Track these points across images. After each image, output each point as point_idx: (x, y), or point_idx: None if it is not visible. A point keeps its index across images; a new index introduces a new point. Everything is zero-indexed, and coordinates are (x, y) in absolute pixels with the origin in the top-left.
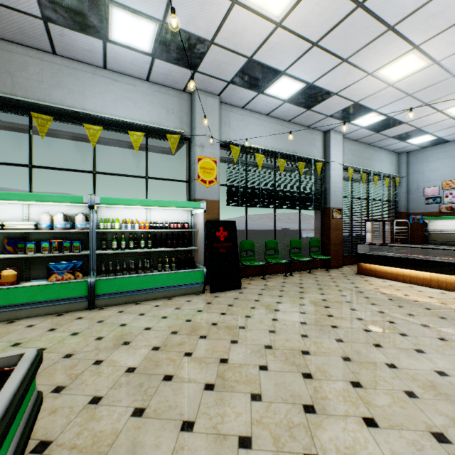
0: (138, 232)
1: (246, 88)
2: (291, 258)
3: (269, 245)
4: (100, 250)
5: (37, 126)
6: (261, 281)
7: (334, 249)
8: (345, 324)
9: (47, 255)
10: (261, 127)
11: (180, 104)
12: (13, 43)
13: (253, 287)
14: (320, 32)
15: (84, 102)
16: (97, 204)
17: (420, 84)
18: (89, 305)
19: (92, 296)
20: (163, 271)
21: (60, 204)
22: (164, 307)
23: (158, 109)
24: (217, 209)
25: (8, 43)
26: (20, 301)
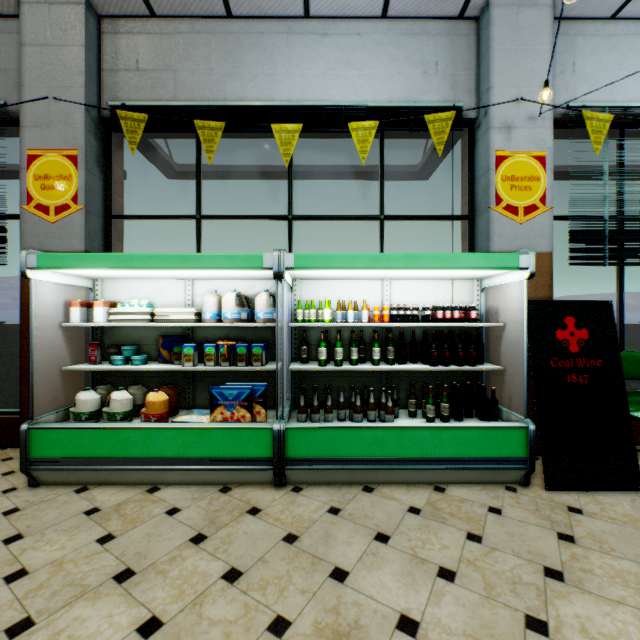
0: (365, 329)
1: None
2: None
3: None
4: (298, 362)
5: (202, 142)
6: None
7: None
8: None
9: (211, 369)
10: None
11: (452, 49)
12: (175, 18)
13: None
14: None
15: (273, 89)
16: (288, 269)
17: None
18: (275, 477)
19: (278, 462)
20: (419, 416)
21: (232, 275)
22: (434, 521)
23: (405, 71)
24: (547, 274)
25: (169, 21)
26: (166, 454)
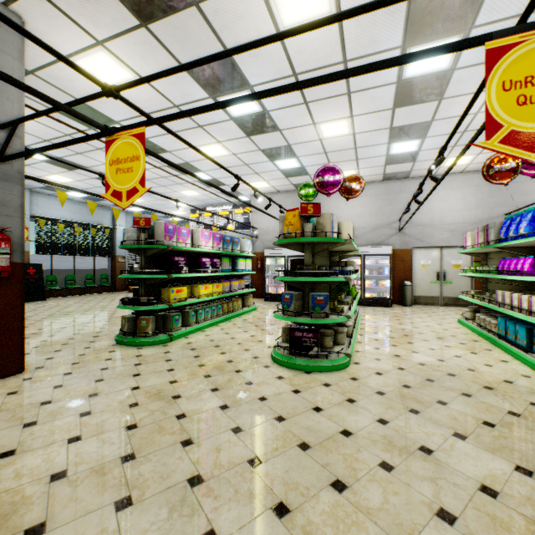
0: None
1: (50, 190)
2: (86, 285)
3: (69, 278)
4: None
5: None
6: (62, 298)
7: (120, 280)
8: (93, 302)
9: None
10: (63, 206)
11: None
12: None
13: (55, 300)
14: (86, 188)
15: None
16: None
17: (148, 204)
18: None
19: None
20: None
21: None
22: None
23: None
24: (29, 256)
25: None
26: None
